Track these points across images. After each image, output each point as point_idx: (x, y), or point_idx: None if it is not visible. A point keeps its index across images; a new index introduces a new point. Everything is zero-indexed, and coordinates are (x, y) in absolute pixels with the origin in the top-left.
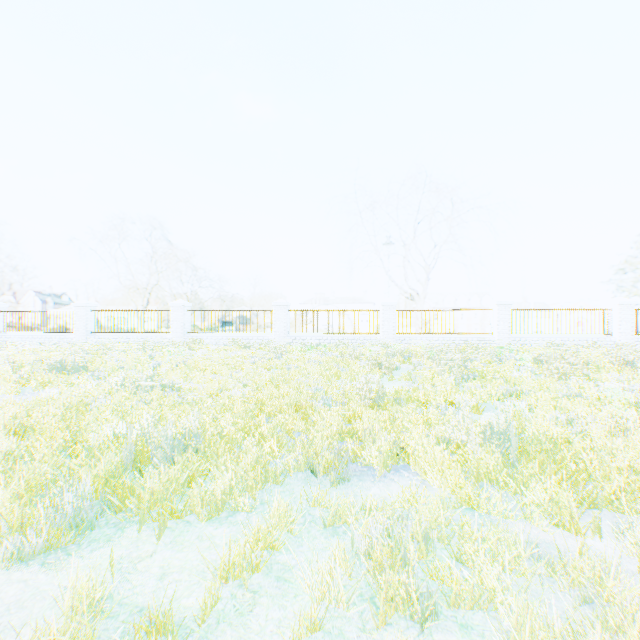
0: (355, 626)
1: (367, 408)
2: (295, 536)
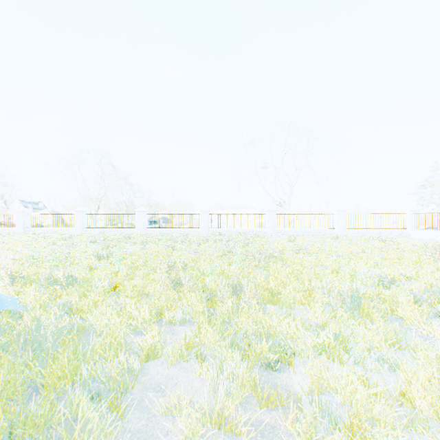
0: None
1: None
2: None
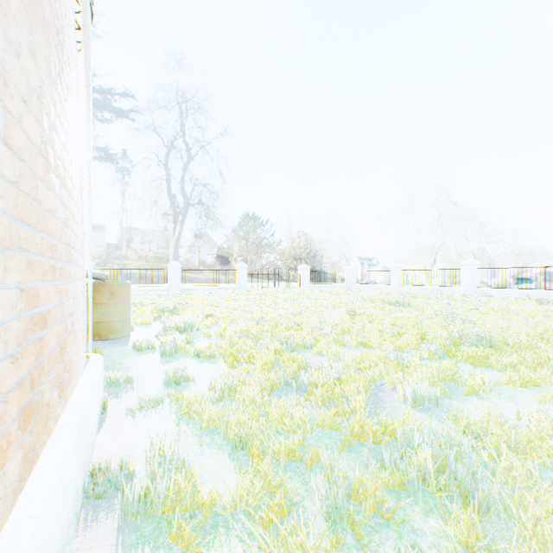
0: None
1: None
2: (551, 387)
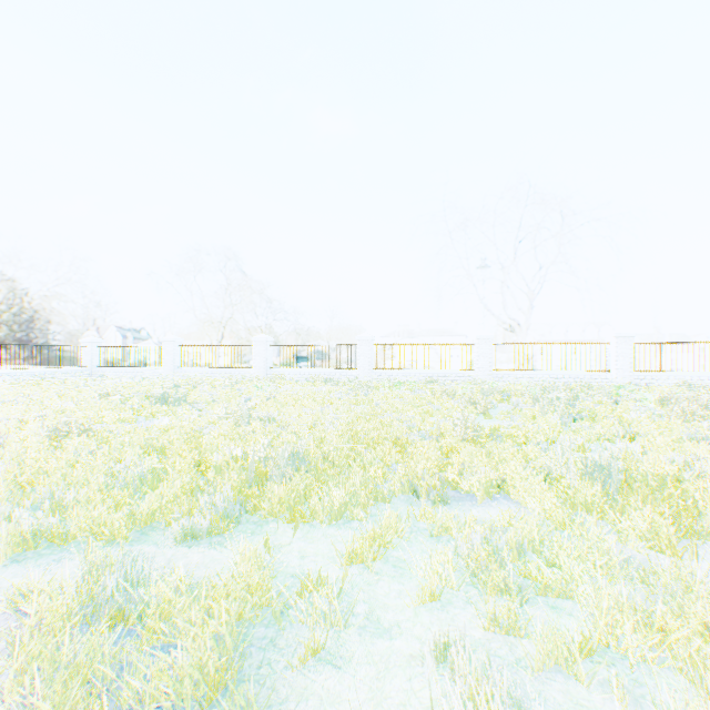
0: (461, 599)
1: (463, 443)
2: (404, 540)
